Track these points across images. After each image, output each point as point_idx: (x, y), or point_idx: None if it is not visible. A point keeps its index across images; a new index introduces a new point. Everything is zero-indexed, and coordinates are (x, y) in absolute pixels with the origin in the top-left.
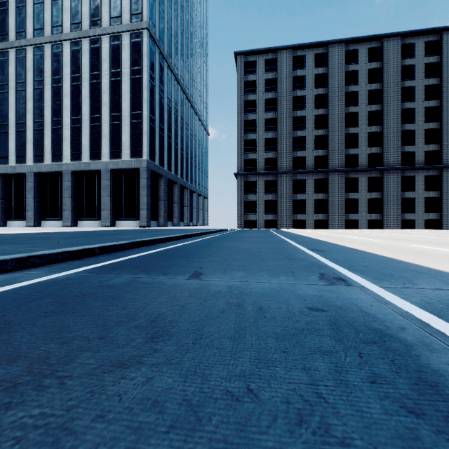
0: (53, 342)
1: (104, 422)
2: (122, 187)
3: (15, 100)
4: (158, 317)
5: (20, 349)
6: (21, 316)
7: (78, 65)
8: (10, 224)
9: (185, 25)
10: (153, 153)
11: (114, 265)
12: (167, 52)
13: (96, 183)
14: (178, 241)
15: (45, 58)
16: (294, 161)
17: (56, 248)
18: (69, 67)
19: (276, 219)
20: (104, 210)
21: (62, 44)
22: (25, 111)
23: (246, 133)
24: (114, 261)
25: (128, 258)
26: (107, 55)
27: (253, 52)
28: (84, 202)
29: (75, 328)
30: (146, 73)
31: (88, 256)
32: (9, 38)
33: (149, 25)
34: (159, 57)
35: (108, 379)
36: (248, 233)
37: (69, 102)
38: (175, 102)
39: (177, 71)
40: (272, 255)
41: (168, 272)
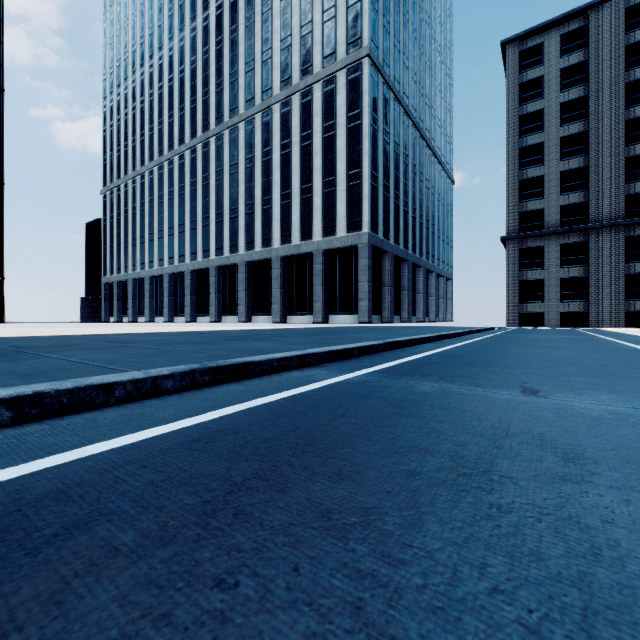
0: (446, 443)
1: (620, 528)
2: (336, 272)
3: (228, 185)
4: (543, 436)
5: (420, 444)
6: (373, 413)
7: (287, 129)
8: (224, 320)
9: (418, 30)
10: (375, 222)
11: (394, 370)
12: (393, 78)
13: (306, 269)
14: (436, 344)
15: (255, 131)
16: (628, 203)
17: (314, 347)
18: (279, 134)
19: (587, 311)
20: (315, 302)
21: (271, 110)
22: (237, 195)
23: (523, 169)
24: (387, 365)
25: (399, 363)
26: (319, 106)
27: (537, 30)
28: (294, 293)
29: (450, 433)
30: (367, 115)
31: (348, 357)
32: (224, 120)
33: (371, 50)
34: (383, 88)
35: (567, 490)
36: (540, 334)
37: (278, 176)
38: (403, 146)
39: (406, 100)
40: (637, 371)
41: (480, 384)
